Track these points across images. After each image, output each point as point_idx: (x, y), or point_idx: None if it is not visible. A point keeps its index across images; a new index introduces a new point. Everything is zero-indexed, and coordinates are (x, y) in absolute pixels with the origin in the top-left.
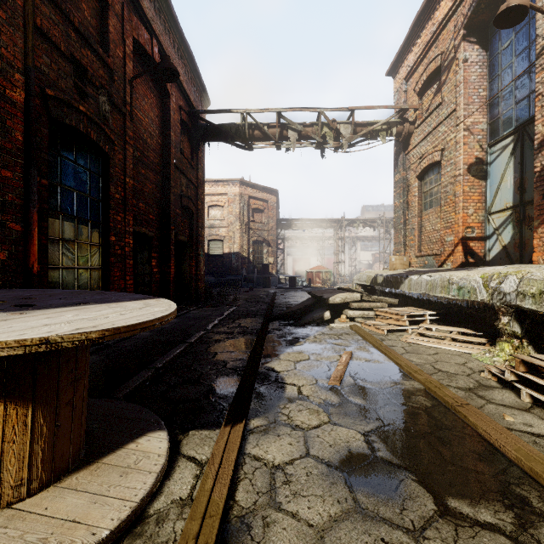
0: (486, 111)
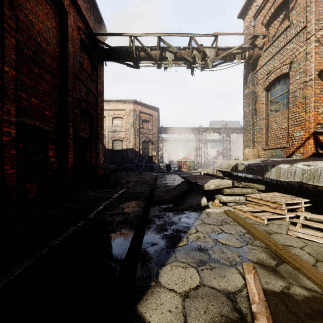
0: None
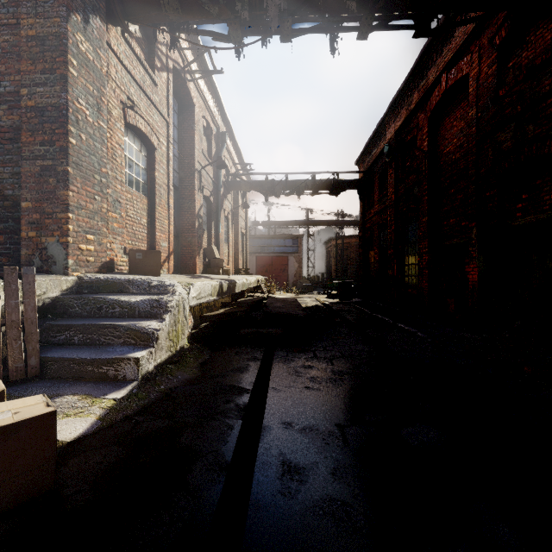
0: None
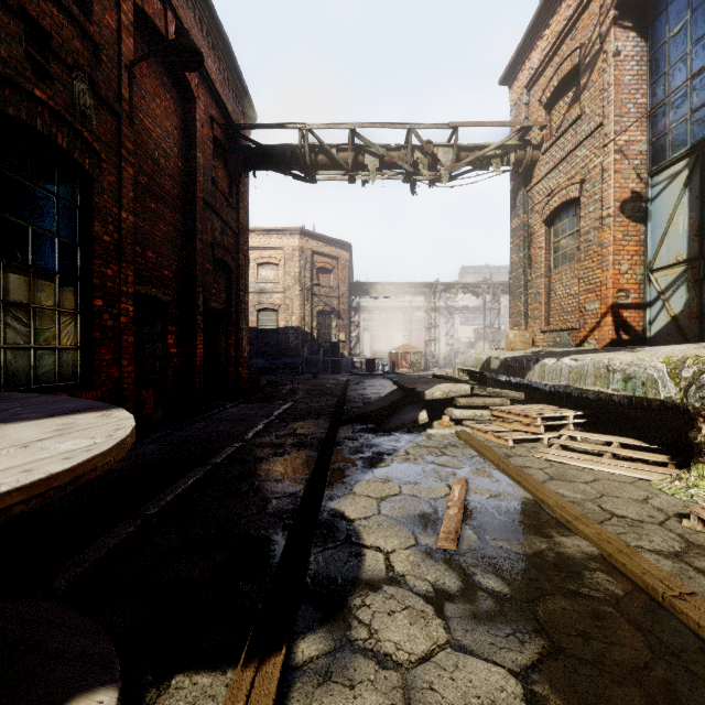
0: (646, 126)
